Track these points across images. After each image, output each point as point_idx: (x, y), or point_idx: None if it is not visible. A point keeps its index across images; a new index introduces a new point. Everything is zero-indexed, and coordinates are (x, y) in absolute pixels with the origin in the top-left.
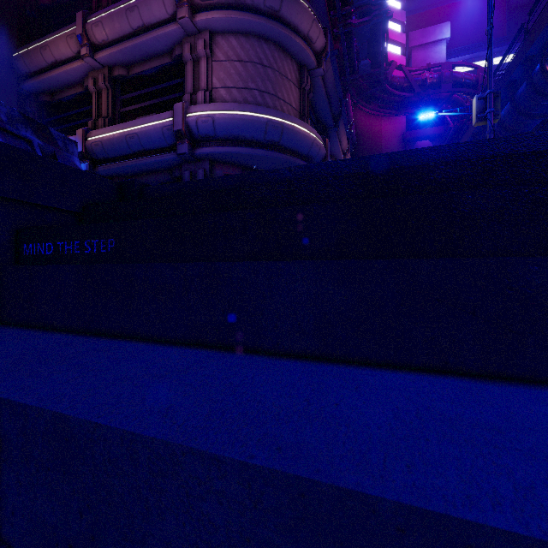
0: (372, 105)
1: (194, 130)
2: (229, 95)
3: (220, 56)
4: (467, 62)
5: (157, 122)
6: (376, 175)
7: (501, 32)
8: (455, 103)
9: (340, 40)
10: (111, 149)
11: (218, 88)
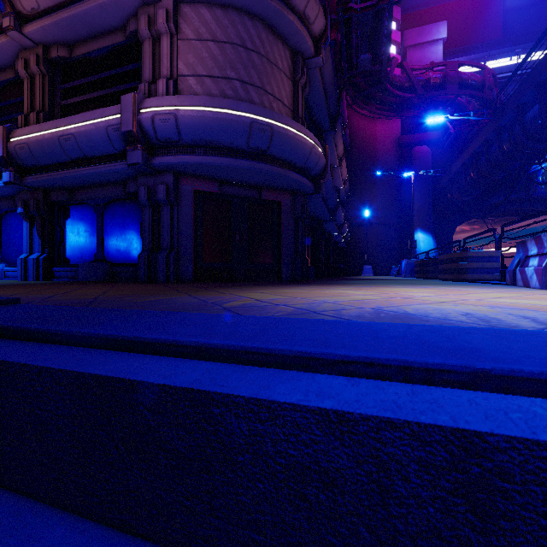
0: (370, 106)
1: (150, 132)
2: (200, 86)
3: (188, 33)
4: (474, 62)
5: (100, 119)
6: None
7: (496, 34)
8: (458, 106)
9: (337, 30)
10: (42, 154)
11: (186, 76)
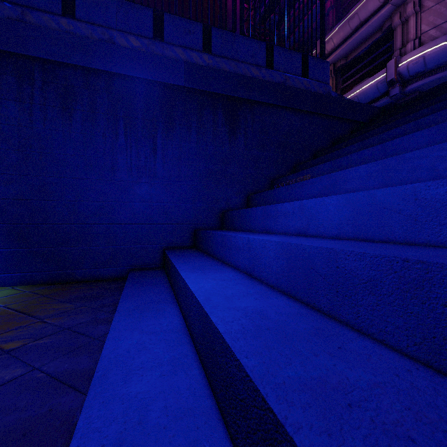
0: None
1: (405, 74)
2: (438, 31)
3: (429, 4)
4: None
5: (372, 82)
6: None
7: None
8: None
9: None
10: None
11: (427, 31)
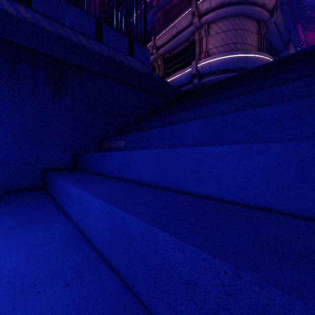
0: None
1: (201, 71)
2: (217, 50)
3: (212, 33)
4: None
5: (183, 72)
6: (280, 62)
7: None
8: None
9: None
10: None
11: (211, 49)
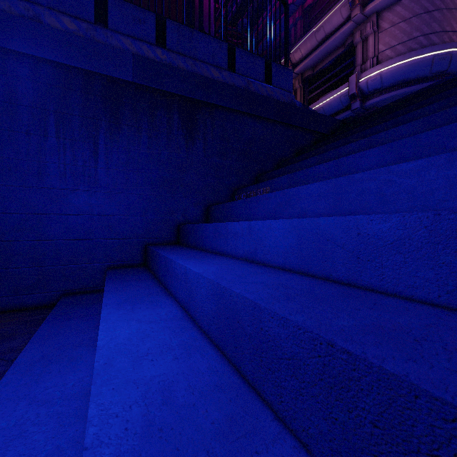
0: None
1: (364, 89)
2: (393, 52)
3: (385, 26)
4: None
5: (336, 94)
6: None
7: None
8: None
9: None
10: None
11: (384, 51)
